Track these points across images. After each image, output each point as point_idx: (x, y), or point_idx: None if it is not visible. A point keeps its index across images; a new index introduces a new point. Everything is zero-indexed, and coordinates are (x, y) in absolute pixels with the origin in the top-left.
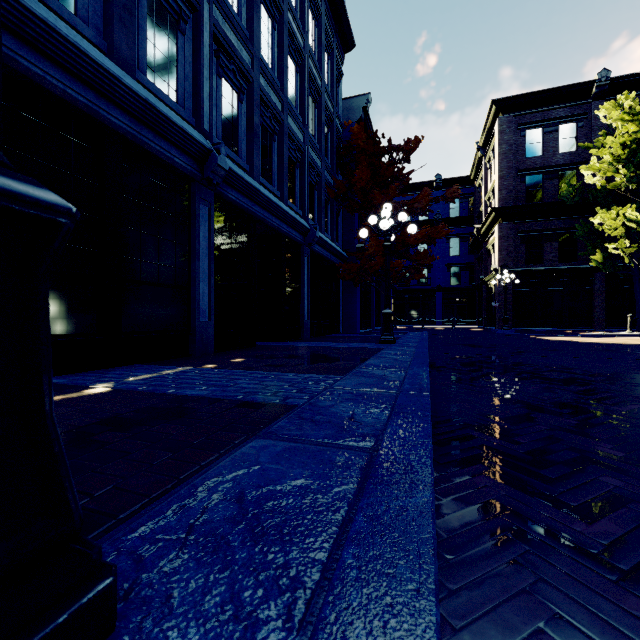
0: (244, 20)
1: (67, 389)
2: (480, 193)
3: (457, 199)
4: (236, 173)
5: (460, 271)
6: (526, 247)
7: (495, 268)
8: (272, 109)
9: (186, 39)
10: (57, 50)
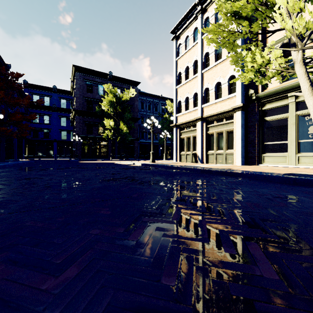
0: None
1: None
2: None
3: (65, 100)
4: None
5: (66, 133)
6: (87, 127)
7: (74, 134)
8: None
9: None
10: None
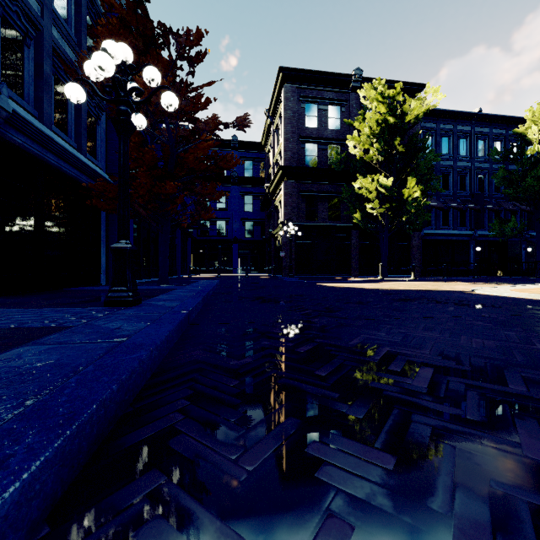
0: None
1: None
2: (269, 158)
3: (251, 161)
4: None
5: (253, 226)
6: (306, 205)
7: (282, 221)
8: None
9: None
10: None
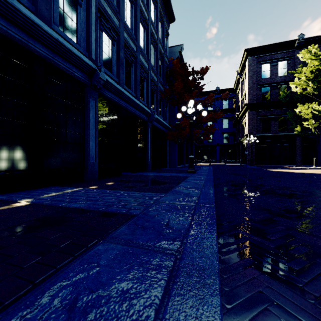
0: (115, 2)
1: (4, 203)
2: (238, 96)
3: (227, 99)
4: (110, 82)
5: (228, 136)
6: (262, 124)
7: (246, 134)
8: (131, 50)
9: (82, 9)
10: (1, 7)
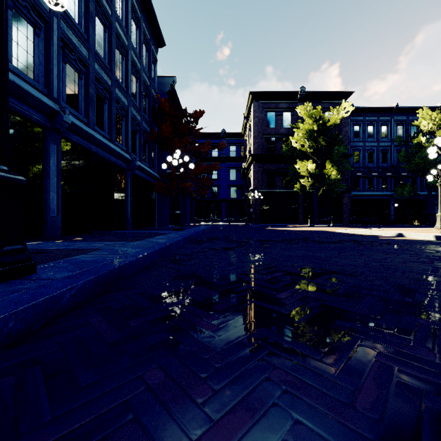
0: (83, 26)
1: None
2: (247, 144)
3: (234, 146)
4: (77, 125)
5: (236, 190)
6: (267, 178)
7: (251, 189)
8: (104, 84)
9: (40, 39)
10: None
